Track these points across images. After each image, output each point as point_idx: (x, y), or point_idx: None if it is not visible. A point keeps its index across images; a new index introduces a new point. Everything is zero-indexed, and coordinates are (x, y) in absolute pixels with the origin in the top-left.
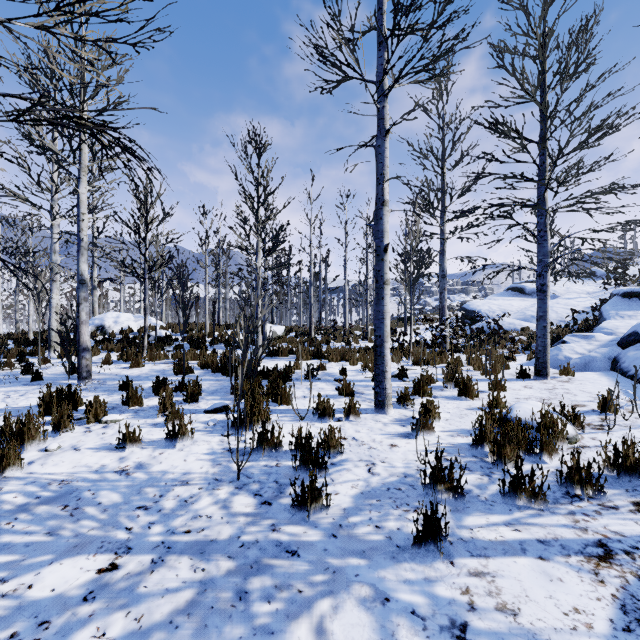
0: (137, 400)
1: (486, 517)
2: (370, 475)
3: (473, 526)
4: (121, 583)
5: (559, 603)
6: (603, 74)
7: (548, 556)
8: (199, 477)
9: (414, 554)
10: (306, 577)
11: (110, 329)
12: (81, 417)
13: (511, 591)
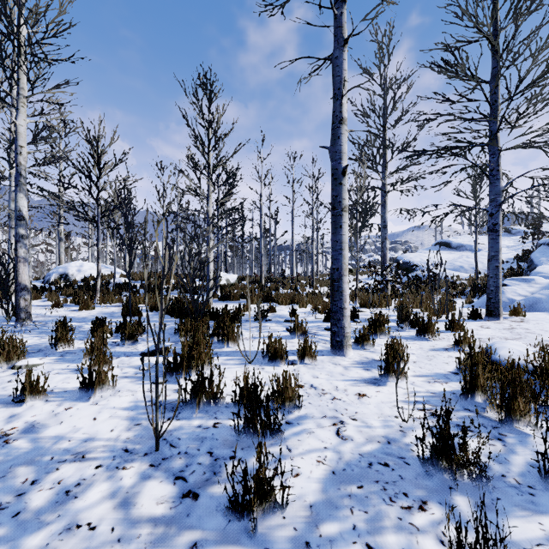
0: (67, 342)
1: (537, 521)
2: (340, 440)
3: (526, 542)
4: None
5: None
6: None
7: None
8: (103, 446)
9: None
10: None
11: (73, 277)
12: None
13: None
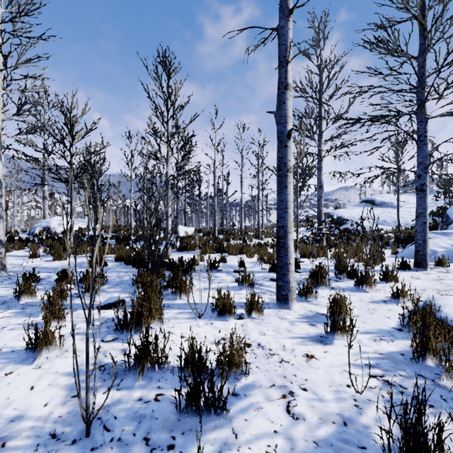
0: (30, 294)
1: None
2: (291, 420)
3: None
4: None
5: None
6: None
7: None
8: (30, 429)
9: None
10: None
11: (54, 230)
12: None
13: None
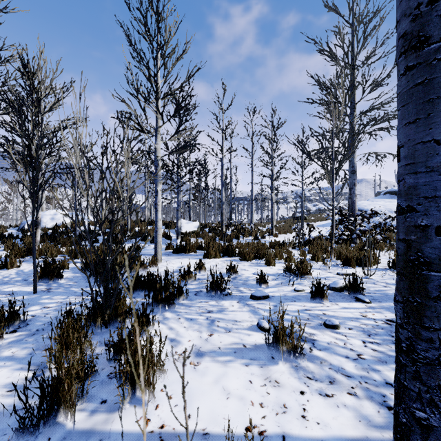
0: None
1: None
2: None
3: None
4: None
5: None
6: None
7: None
8: None
9: None
10: None
11: (46, 225)
12: None
13: None
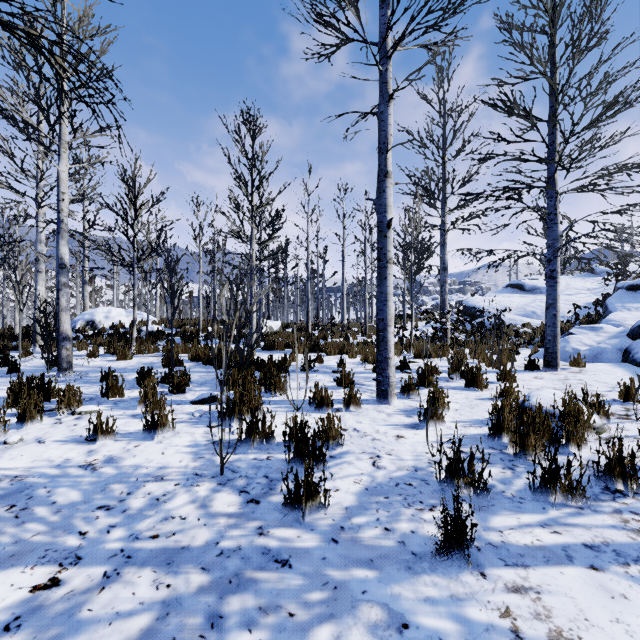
0: (118, 391)
1: (516, 517)
2: (375, 469)
3: (502, 528)
4: (59, 605)
5: (631, 629)
6: (618, 45)
7: (601, 565)
8: (177, 472)
9: (434, 563)
10: (299, 595)
11: (100, 324)
12: (53, 408)
13: (564, 612)
